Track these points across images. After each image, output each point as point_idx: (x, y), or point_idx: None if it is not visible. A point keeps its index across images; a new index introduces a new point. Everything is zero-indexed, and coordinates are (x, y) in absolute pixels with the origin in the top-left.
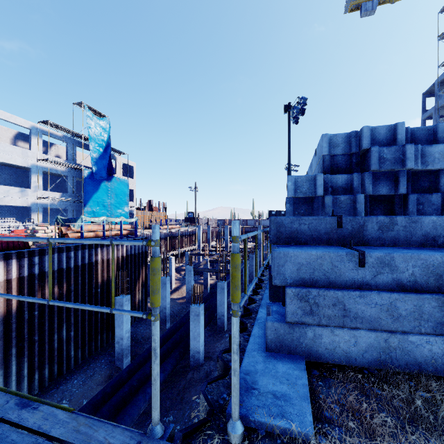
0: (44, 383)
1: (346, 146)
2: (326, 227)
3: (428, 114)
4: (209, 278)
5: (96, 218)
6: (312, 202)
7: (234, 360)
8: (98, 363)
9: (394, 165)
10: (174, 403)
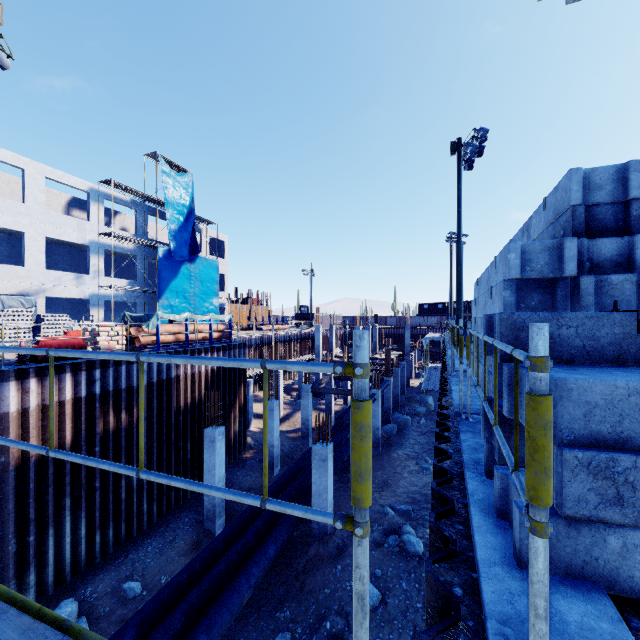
0: (107, 548)
1: (617, 187)
2: (613, 331)
3: None
4: (333, 403)
5: (177, 315)
6: (553, 287)
7: (538, 633)
8: (180, 523)
9: None
10: (291, 591)
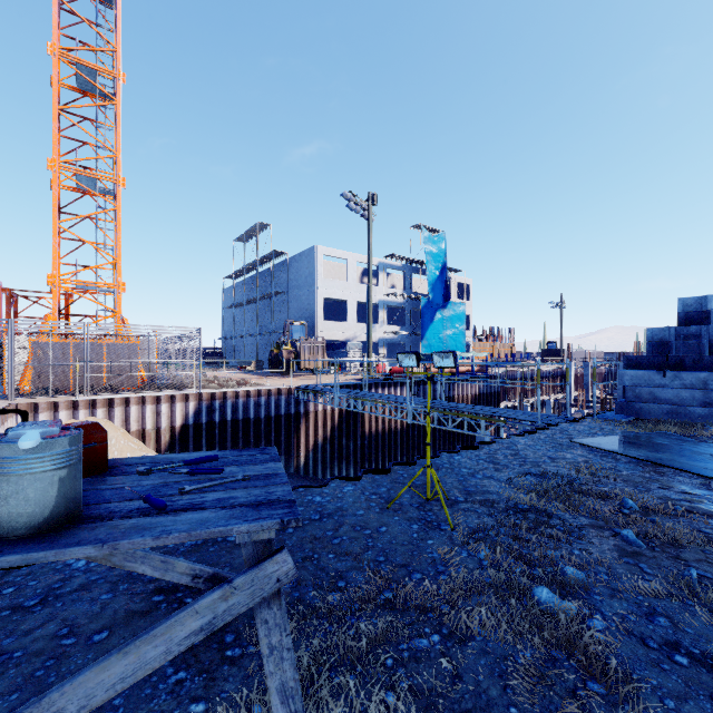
0: None
1: (698, 305)
2: (658, 361)
3: None
4: None
5: None
6: (667, 345)
7: (593, 398)
8: None
9: None
10: None
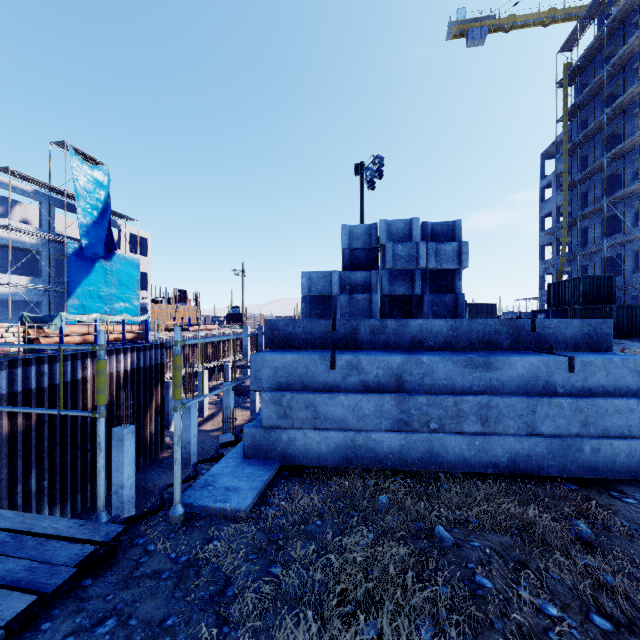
0: None
1: (367, 239)
2: (321, 330)
3: (547, 181)
4: (257, 400)
5: (85, 316)
6: (330, 301)
7: (175, 451)
8: None
9: (409, 263)
10: None
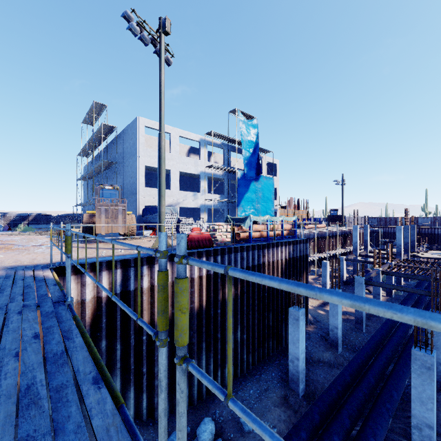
0: (224, 381)
1: None
2: None
3: None
4: (380, 294)
5: (261, 217)
6: None
7: None
8: (268, 376)
9: None
10: None
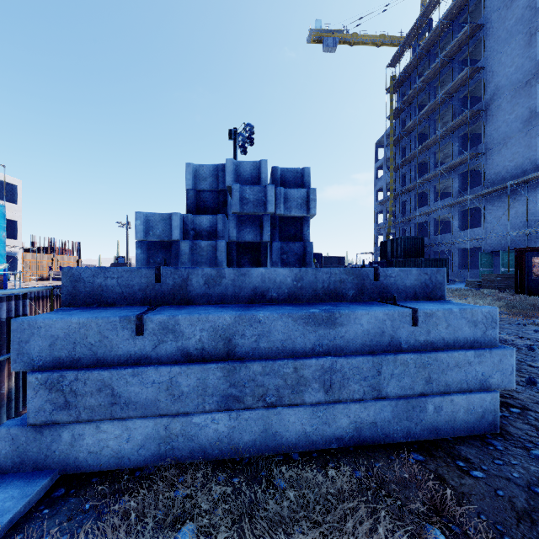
0: None
1: (214, 180)
2: (141, 281)
3: (379, 164)
4: None
5: None
6: (171, 247)
7: None
8: None
9: (257, 208)
10: None
